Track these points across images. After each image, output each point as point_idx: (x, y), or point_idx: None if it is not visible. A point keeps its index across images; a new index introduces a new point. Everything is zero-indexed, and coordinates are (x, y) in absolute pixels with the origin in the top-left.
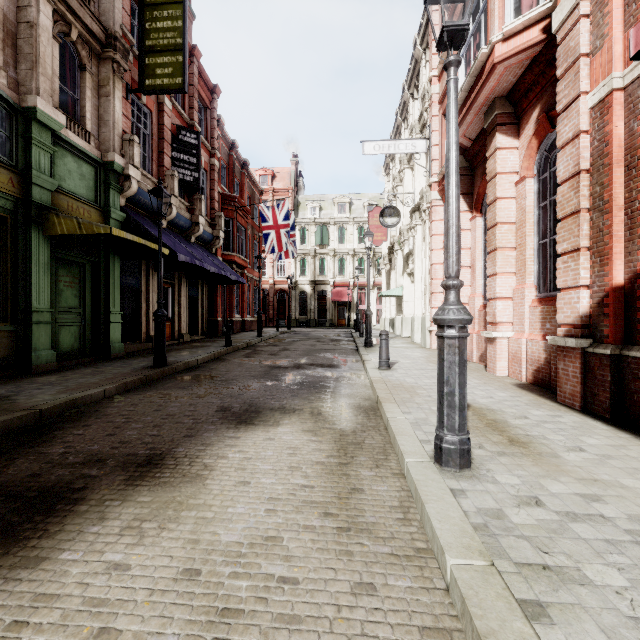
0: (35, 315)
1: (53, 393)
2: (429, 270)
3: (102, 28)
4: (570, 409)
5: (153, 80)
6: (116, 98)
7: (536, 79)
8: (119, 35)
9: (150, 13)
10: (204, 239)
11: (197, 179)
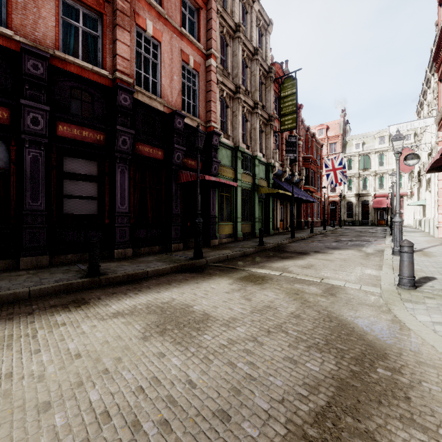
0: (256, 219)
1: (273, 241)
2: (437, 192)
3: (268, 115)
4: None
5: (284, 127)
6: (271, 138)
7: None
8: (273, 115)
9: (283, 101)
10: (295, 182)
11: (296, 157)
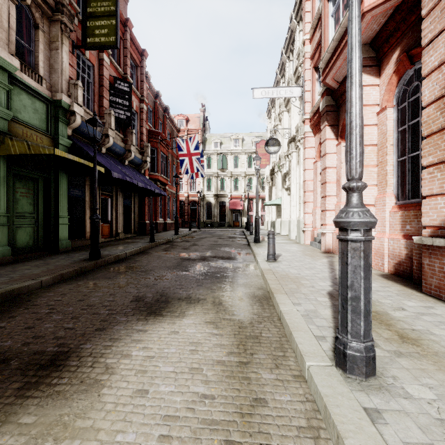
0: None
1: None
2: (303, 185)
3: None
4: (437, 300)
5: (93, 38)
6: (64, 51)
7: (397, 26)
8: (66, 3)
9: None
10: (135, 163)
11: (129, 117)
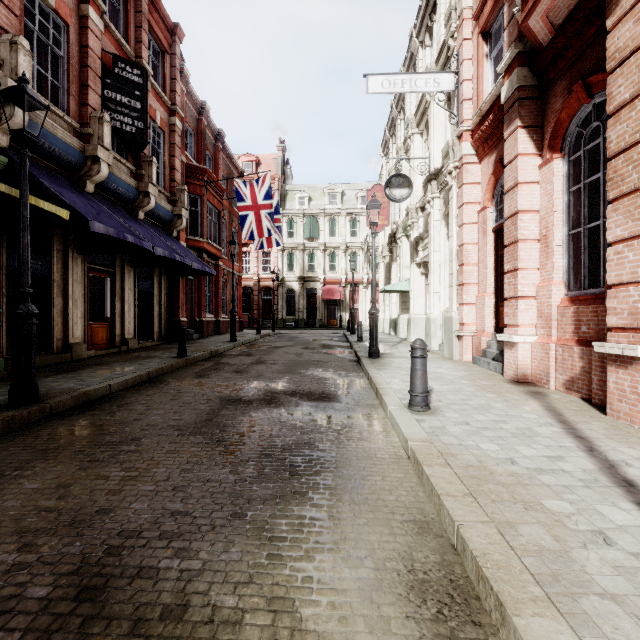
0: None
1: None
2: (457, 253)
3: None
4: None
5: None
6: None
7: None
8: None
9: None
10: (160, 217)
11: (142, 131)
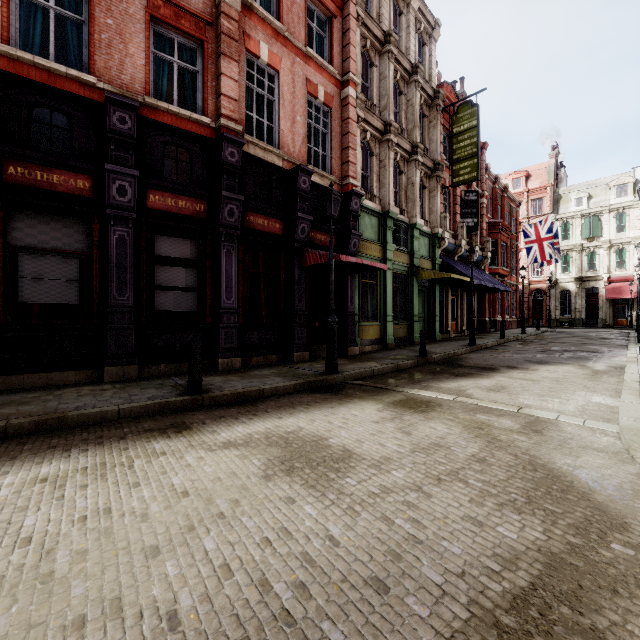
0: (414, 318)
1: (441, 350)
2: None
3: (432, 162)
4: None
5: (458, 178)
6: (438, 196)
7: None
8: (440, 161)
9: (456, 139)
10: (476, 261)
11: (476, 223)
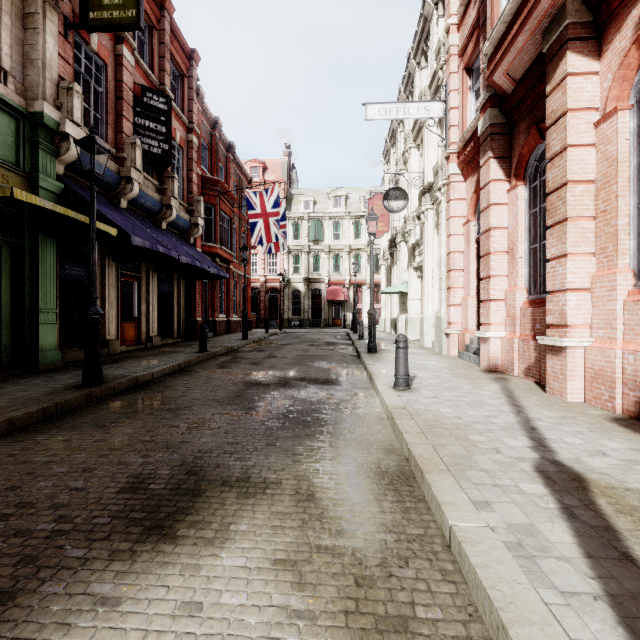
0: None
1: None
2: (445, 260)
3: None
4: None
5: (99, 12)
6: (48, 31)
7: None
8: None
9: None
10: (179, 226)
11: (166, 152)
